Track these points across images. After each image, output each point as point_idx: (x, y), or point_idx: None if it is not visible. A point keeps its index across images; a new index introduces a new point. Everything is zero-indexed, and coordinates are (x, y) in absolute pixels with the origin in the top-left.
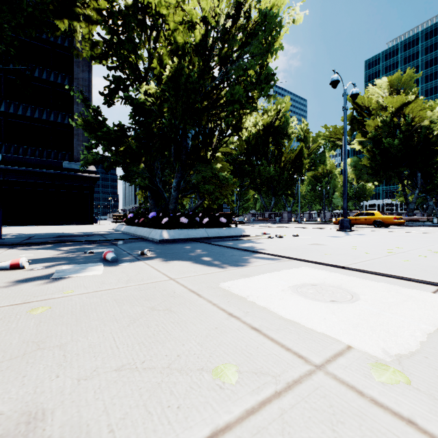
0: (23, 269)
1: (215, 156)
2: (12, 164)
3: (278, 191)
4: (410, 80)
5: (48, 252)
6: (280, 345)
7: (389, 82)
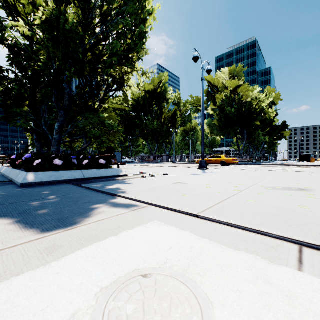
0: None
1: (102, 106)
2: None
3: (160, 140)
4: (241, 71)
5: None
6: None
7: (229, 71)
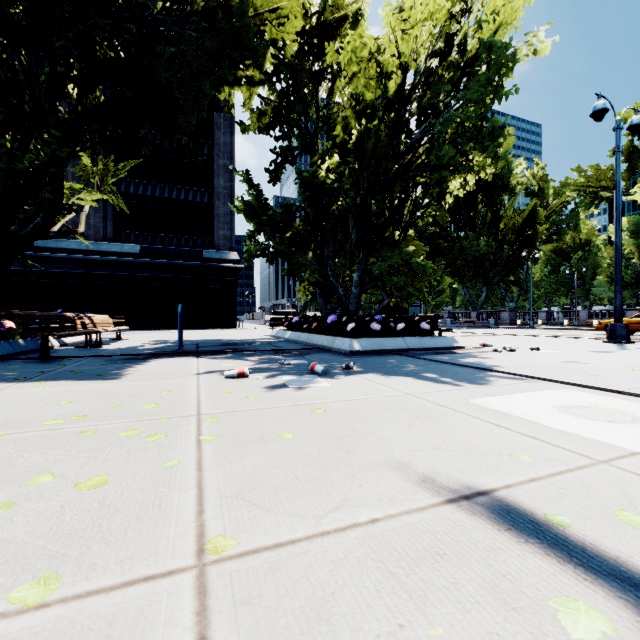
0: (247, 378)
1: (405, 236)
2: (150, 257)
3: (492, 278)
4: None
5: (241, 362)
6: (561, 448)
7: None
